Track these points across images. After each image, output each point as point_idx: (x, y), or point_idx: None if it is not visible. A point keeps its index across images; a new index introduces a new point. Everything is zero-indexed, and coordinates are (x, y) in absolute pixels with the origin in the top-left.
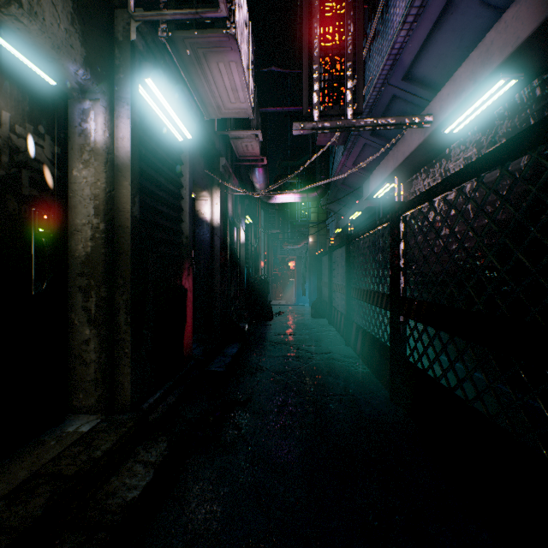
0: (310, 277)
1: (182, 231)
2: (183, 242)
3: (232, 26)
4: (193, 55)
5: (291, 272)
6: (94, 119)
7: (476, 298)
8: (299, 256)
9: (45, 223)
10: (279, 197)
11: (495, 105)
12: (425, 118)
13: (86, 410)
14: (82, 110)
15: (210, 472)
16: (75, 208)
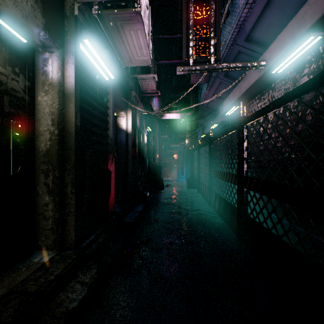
0: (186, 164)
1: (108, 135)
2: (109, 142)
3: (138, 6)
4: (114, 25)
5: (175, 161)
6: (51, 64)
7: (297, 178)
8: (179, 151)
9: (19, 129)
10: (168, 115)
11: (305, 54)
12: (261, 63)
13: (46, 247)
14: (44, 59)
15: (123, 288)
16: (39, 120)
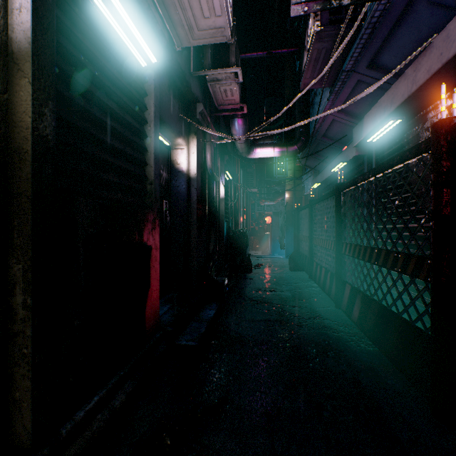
0: (286, 231)
1: (146, 176)
2: (147, 189)
3: None
4: None
5: (267, 226)
6: None
7: None
8: (274, 212)
9: None
10: (258, 152)
11: None
12: None
13: None
14: None
15: None
16: None
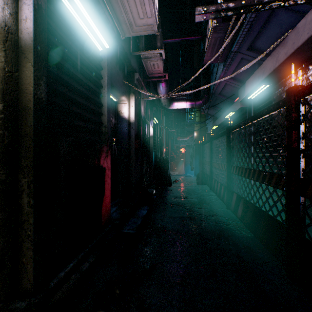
0: (195, 158)
1: (102, 122)
2: (103, 131)
3: None
4: None
5: (182, 155)
6: None
7: None
8: (187, 145)
9: None
10: (176, 104)
11: None
12: None
13: None
14: None
15: None
16: None
